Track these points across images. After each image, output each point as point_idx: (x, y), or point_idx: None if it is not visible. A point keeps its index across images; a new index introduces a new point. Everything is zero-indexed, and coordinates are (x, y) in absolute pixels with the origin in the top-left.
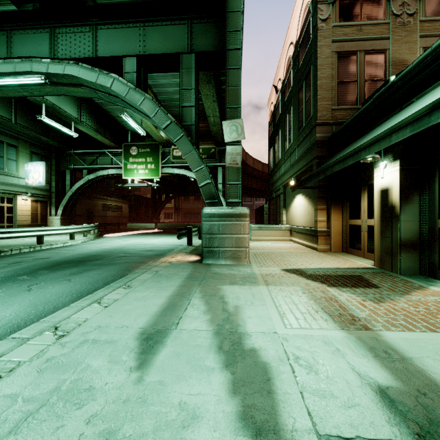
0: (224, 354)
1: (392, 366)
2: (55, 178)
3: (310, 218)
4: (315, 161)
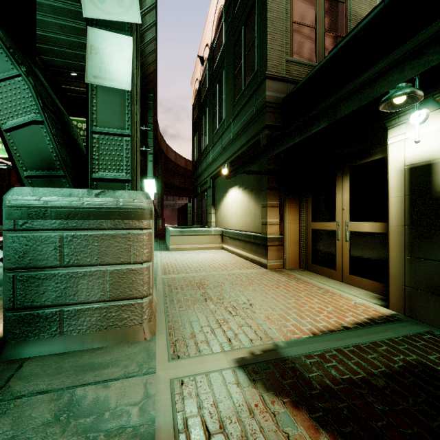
0: None
1: None
2: None
3: (252, 219)
4: (265, 133)
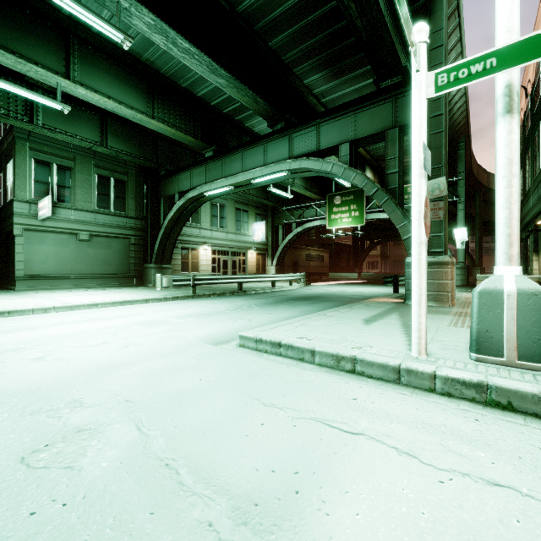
0: (404, 327)
1: None
2: (271, 233)
3: None
4: None
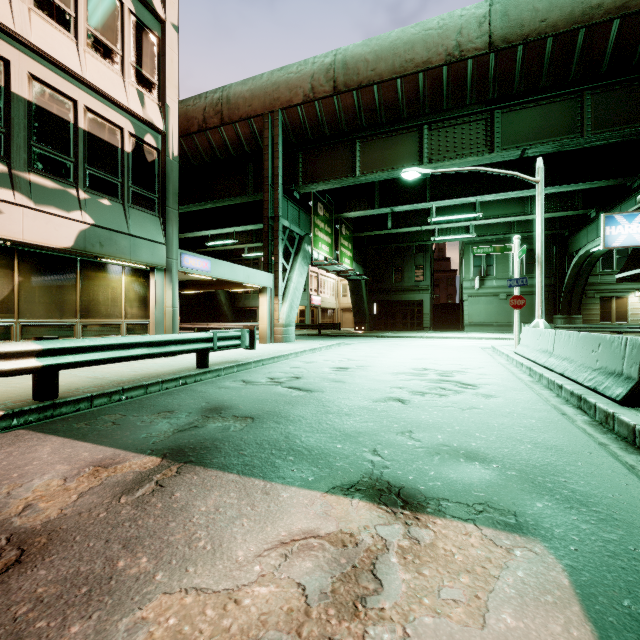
0: None
1: None
2: None
3: None
4: None
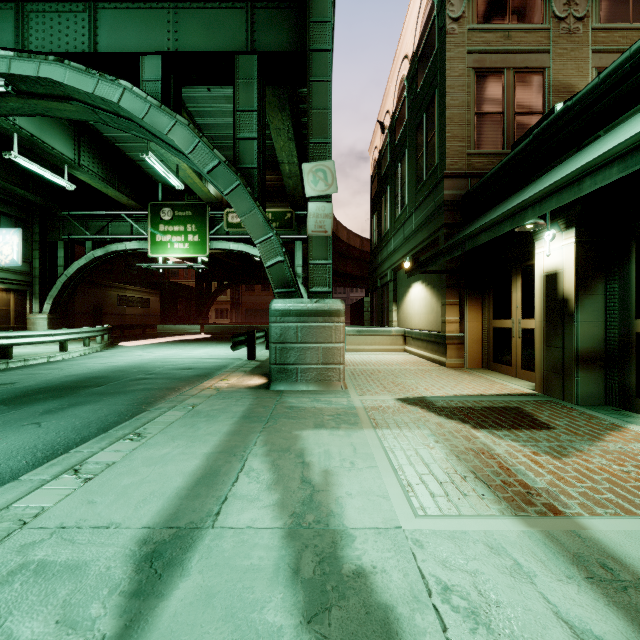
0: (304, 587)
1: (627, 600)
2: (39, 254)
3: (434, 317)
4: (443, 232)
